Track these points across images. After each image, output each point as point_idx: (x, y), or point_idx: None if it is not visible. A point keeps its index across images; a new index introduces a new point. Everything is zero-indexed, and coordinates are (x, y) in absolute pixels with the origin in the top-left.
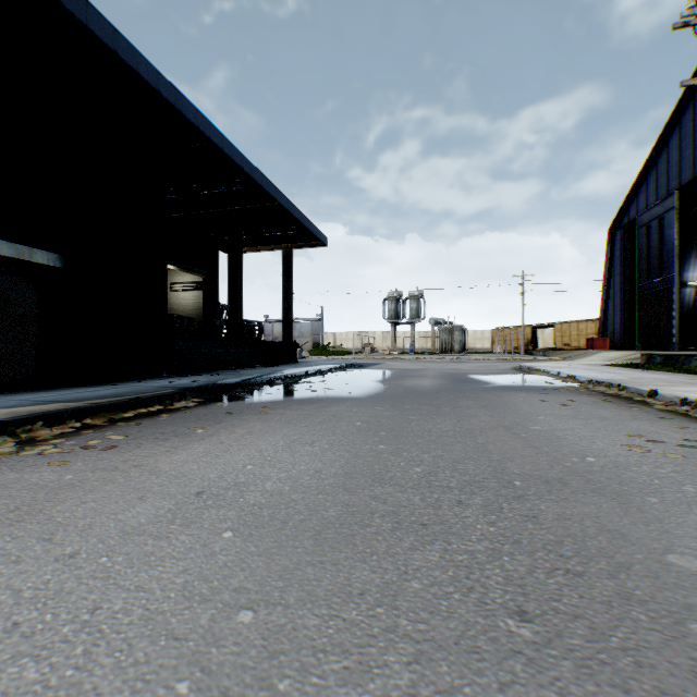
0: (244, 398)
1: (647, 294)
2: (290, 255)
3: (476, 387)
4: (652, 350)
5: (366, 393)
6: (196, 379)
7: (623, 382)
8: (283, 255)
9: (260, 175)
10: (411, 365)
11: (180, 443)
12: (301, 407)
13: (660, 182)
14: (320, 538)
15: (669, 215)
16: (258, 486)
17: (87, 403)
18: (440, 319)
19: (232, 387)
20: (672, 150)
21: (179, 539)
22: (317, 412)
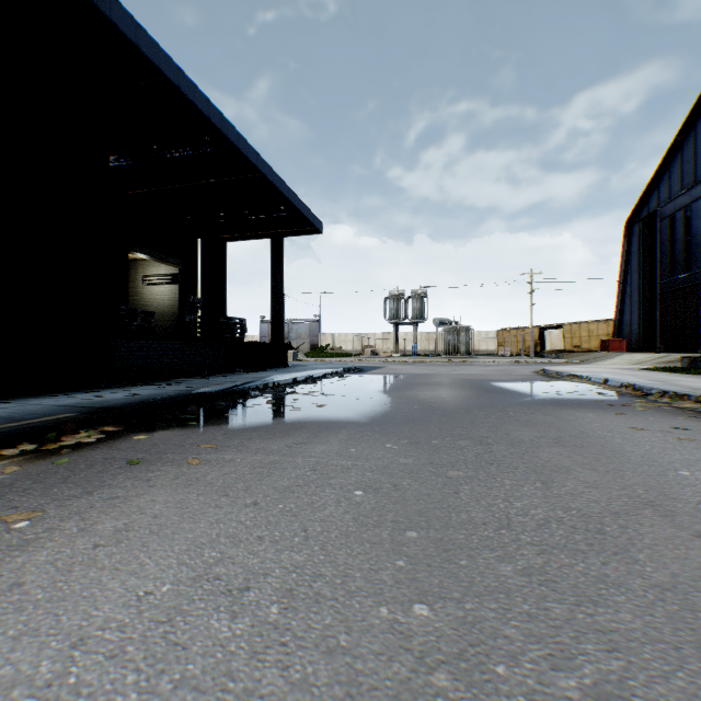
0: (188, 423)
1: (671, 291)
2: (279, 243)
3: (514, 401)
4: (677, 352)
5: (369, 413)
6: (139, 391)
7: None
8: (272, 243)
9: (236, 134)
10: (417, 369)
11: None
12: (265, 445)
13: (686, 169)
14: None
15: (697, 204)
16: None
17: None
18: (445, 319)
19: (181, 404)
20: (700, 134)
21: None
22: (288, 456)
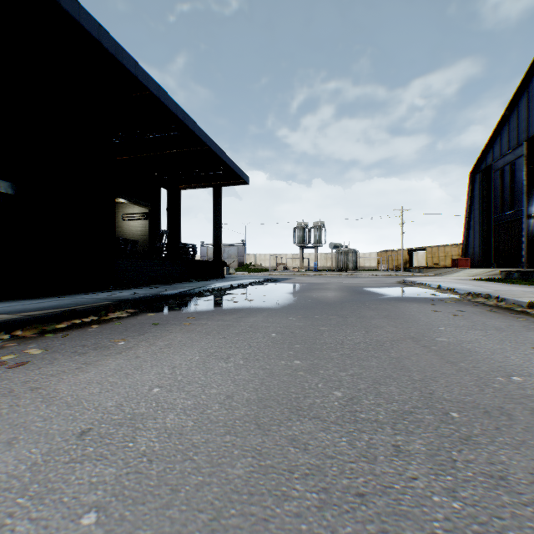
0: (173, 308)
1: (501, 224)
2: (218, 191)
3: (373, 298)
4: (505, 267)
5: (280, 304)
6: (136, 292)
7: (500, 294)
8: (213, 191)
9: (192, 123)
10: (315, 279)
11: (95, 358)
12: (222, 318)
13: (512, 135)
14: (218, 528)
15: (519, 161)
16: (157, 420)
17: (22, 315)
18: (338, 244)
19: (165, 298)
20: (521, 110)
21: (14, 531)
22: (236, 322)
